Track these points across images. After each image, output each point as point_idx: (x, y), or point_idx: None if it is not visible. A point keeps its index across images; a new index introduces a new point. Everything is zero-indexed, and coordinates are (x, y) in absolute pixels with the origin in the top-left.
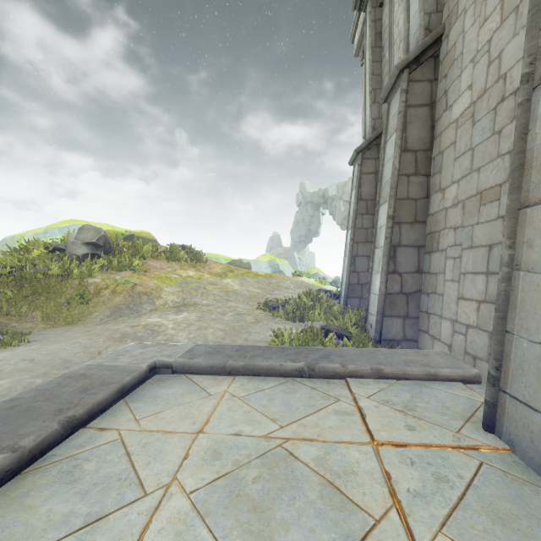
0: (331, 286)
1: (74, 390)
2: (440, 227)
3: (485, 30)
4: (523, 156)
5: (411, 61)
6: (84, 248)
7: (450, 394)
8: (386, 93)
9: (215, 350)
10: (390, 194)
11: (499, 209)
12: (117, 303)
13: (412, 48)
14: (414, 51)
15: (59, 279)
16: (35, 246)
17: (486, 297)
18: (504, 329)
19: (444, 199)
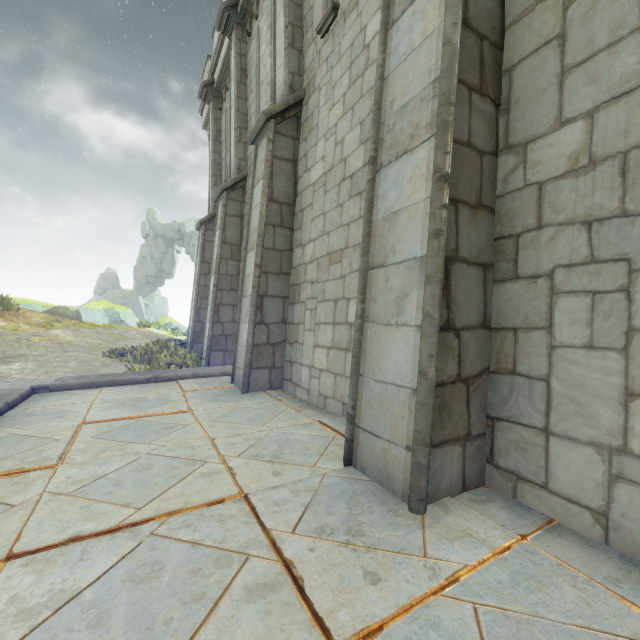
0: (185, 336)
1: None
2: None
3: None
4: (244, 278)
5: (228, 187)
6: None
7: (228, 378)
8: (215, 198)
9: (81, 377)
10: (216, 271)
11: None
12: None
13: (232, 173)
14: (230, 182)
15: None
16: None
17: None
18: (237, 343)
19: None
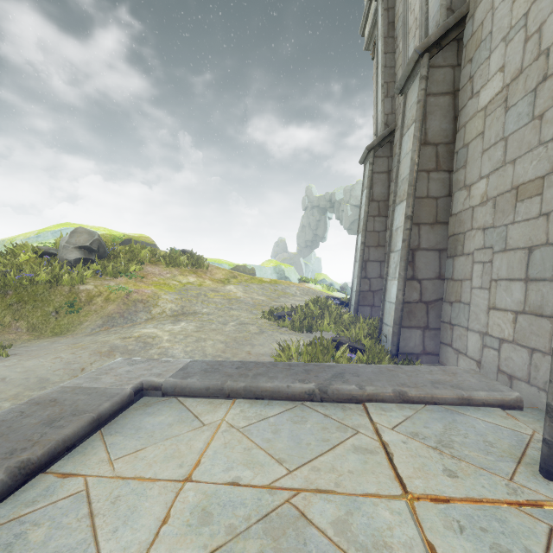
0: (339, 292)
1: (38, 421)
2: (466, 228)
3: (521, 3)
4: None
5: (431, 44)
6: (77, 253)
7: (489, 424)
8: (403, 82)
9: (212, 367)
10: (409, 192)
11: (541, 205)
12: (110, 312)
13: (432, 32)
14: (435, 33)
15: (48, 286)
16: (23, 250)
17: (525, 307)
18: None
19: (470, 196)
